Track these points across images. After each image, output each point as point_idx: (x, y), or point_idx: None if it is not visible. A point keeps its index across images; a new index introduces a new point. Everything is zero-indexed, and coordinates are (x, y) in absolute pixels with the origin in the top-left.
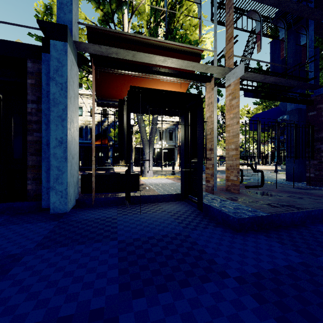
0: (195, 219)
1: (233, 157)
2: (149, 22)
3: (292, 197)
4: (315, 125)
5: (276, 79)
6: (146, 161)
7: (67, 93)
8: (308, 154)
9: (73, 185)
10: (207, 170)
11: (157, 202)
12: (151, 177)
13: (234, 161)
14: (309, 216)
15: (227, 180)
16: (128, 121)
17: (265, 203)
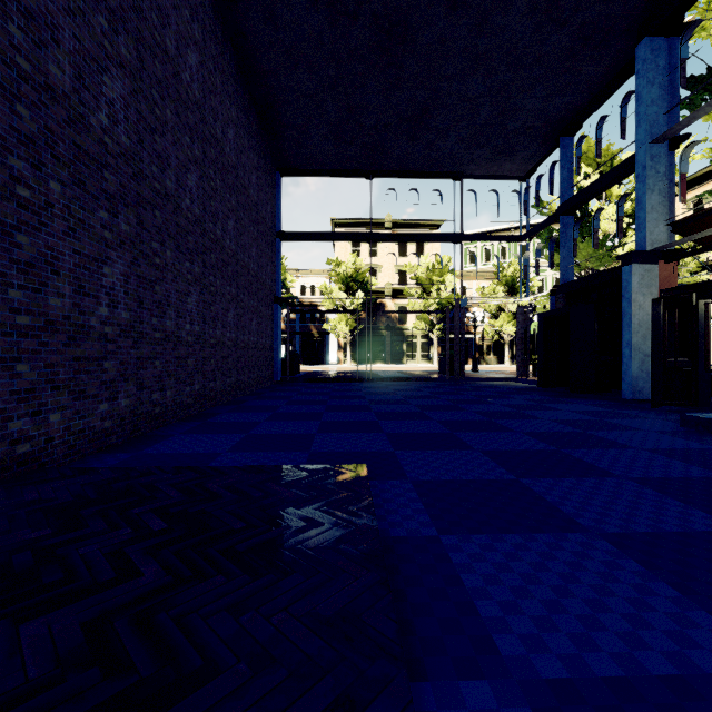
0: None
1: None
2: None
3: None
4: None
5: None
6: None
7: (632, 305)
8: None
9: (648, 380)
10: None
11: None
12: None
13: None
14: None
15: None
16: (695, 314)
17: None
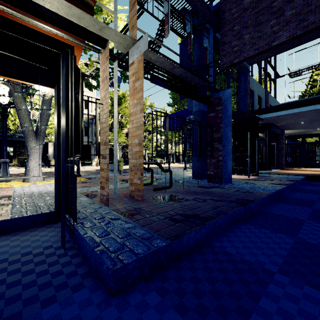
0: (44, 274)
1: (137, 155)
2: None
3: (197, 199)
4: (214, 126)
5: (183, 73)
6: (29, 160)
7: None
8: (209, 153)
9: None
10: (101, 173)
11: (1, 234)
12: (37, 183)
13: (138, 160)
14: (214, 228)
15: (131, 184)
16: None
17: (168, 215)
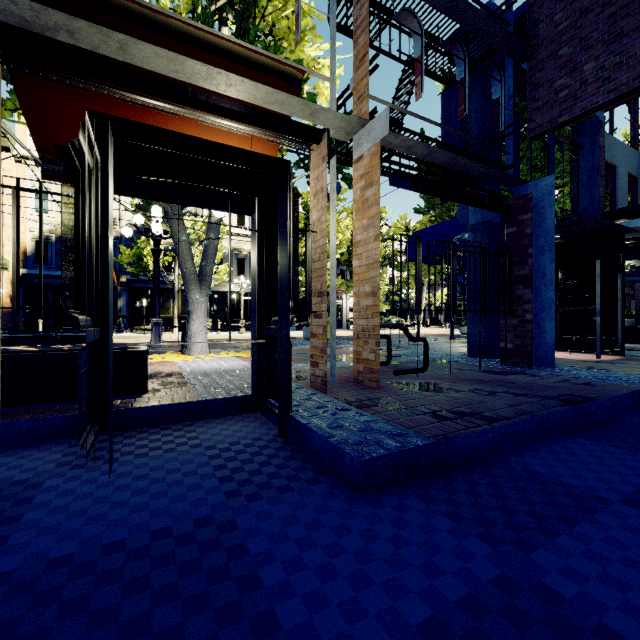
0: (267, 465)
1: (368, 311)
2: (198, 6)
3: (478, 391)
4: (515, 253)
5: (451, 158)
6: (191, 320)
7: None
8: (503, 306)
9: None
10: (313, 340)
11: (192, 419)
12: (203, 356)
13: (371, 320)
14: (509, 435)
15: (358, 361)
16: (102, 214)
17: (426, 411)
